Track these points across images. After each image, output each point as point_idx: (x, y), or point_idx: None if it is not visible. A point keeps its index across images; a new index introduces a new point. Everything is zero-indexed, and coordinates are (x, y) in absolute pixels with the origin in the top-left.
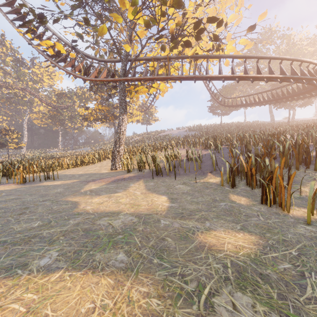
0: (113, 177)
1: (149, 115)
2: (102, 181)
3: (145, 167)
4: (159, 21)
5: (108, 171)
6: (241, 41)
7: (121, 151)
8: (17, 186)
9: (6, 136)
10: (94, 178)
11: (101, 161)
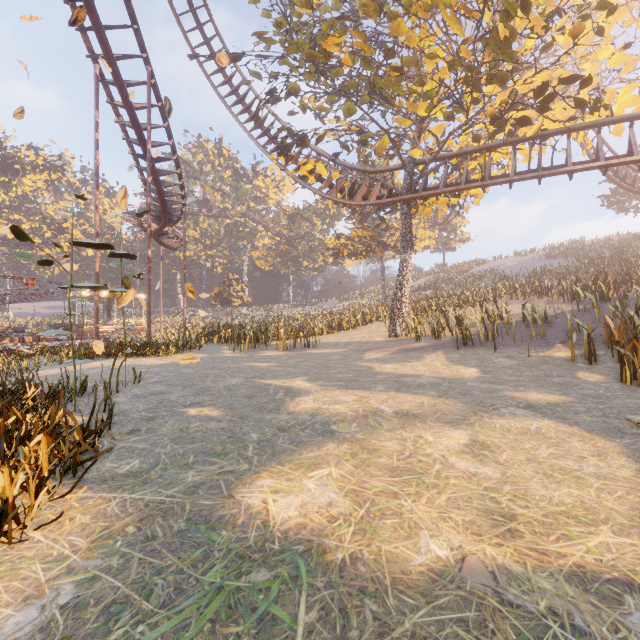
0: (395, 347)
1: (450, 231)
2: (383, 351)
3: (444, 333)
4: (468, 108)
5: (385, 339)
6: None
7: (404, 308)
8: (284, 352)
9: (230, 288)
10: (369, 347)
11: (367, 325)
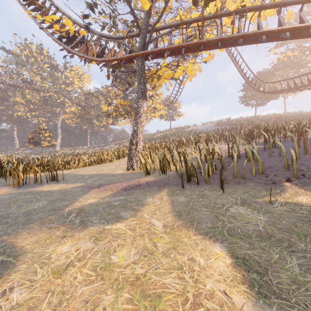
0: (125, 181)
1: (173, 110)
2: (109, 188)
3: (170, 167)
4: None
5: (123, 172)
6: None
7: (139, 146)
8: (7, 191)
9: (40, 135)
10: (103, 181)
11: (121, 159)
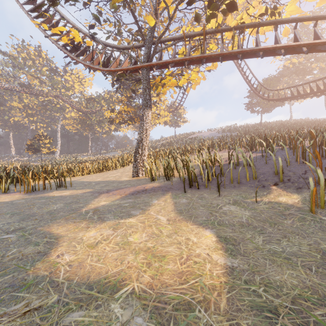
0: (132, 187)
1: (178, 116)
2: (118, 193)
3: (173, 174)
4: None
5: (129, 178)
6: None
7: (144, 154)
8: (20, 196)
9: (40, 141)
10: (111, 187)
11: (125, 166)
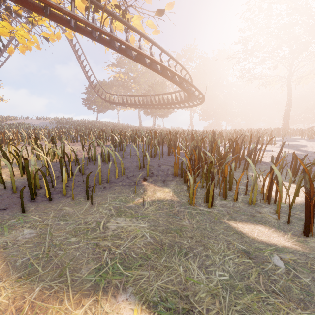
0: None
1: None
2: None
3: None
4: None
5: None
6: (149, 22)
7: None
8: None
9: None
10: None
11: None
